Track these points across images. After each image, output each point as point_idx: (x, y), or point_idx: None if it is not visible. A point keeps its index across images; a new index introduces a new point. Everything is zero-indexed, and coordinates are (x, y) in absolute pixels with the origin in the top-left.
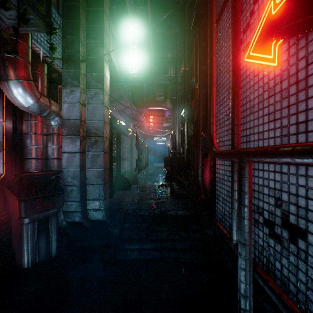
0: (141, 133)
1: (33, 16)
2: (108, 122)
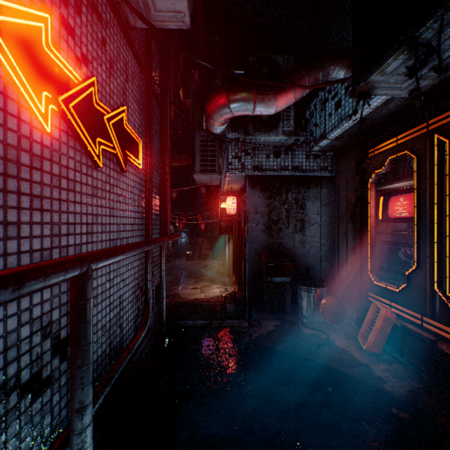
0: None
1: None
2: None
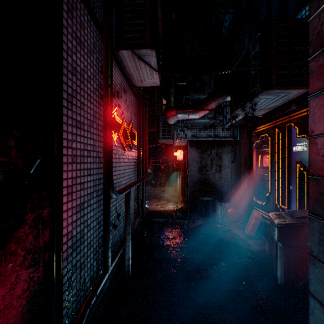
0: None
1: (259, 96)
2: None
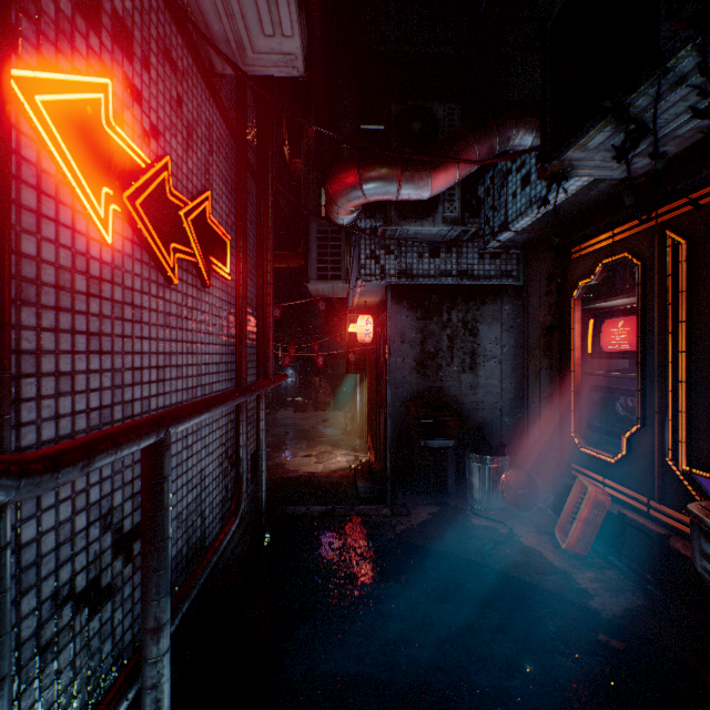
0: None
1: None
2: None
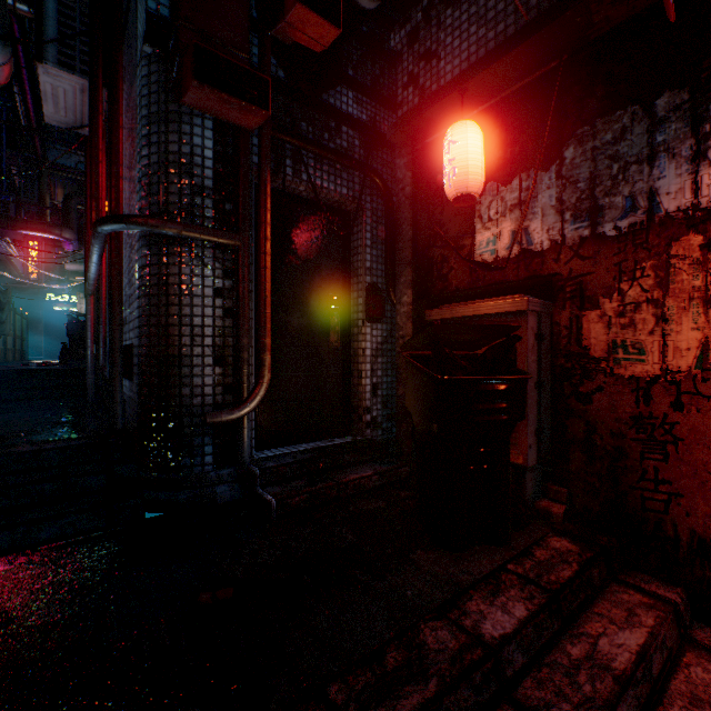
0: (4, 279)
1: None
2: None
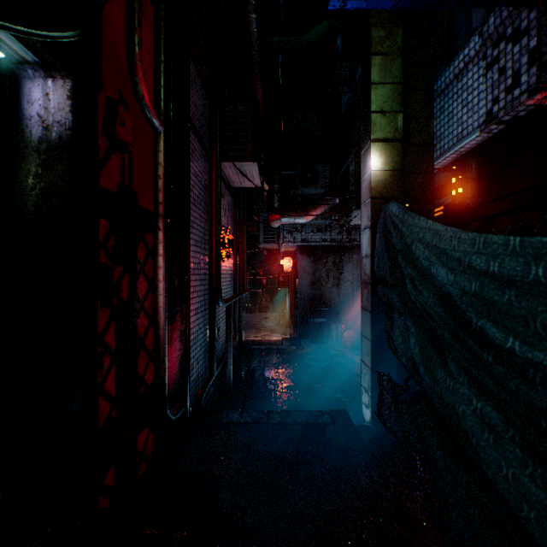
0: None
1: (356, 211)
2: (368, 254)
